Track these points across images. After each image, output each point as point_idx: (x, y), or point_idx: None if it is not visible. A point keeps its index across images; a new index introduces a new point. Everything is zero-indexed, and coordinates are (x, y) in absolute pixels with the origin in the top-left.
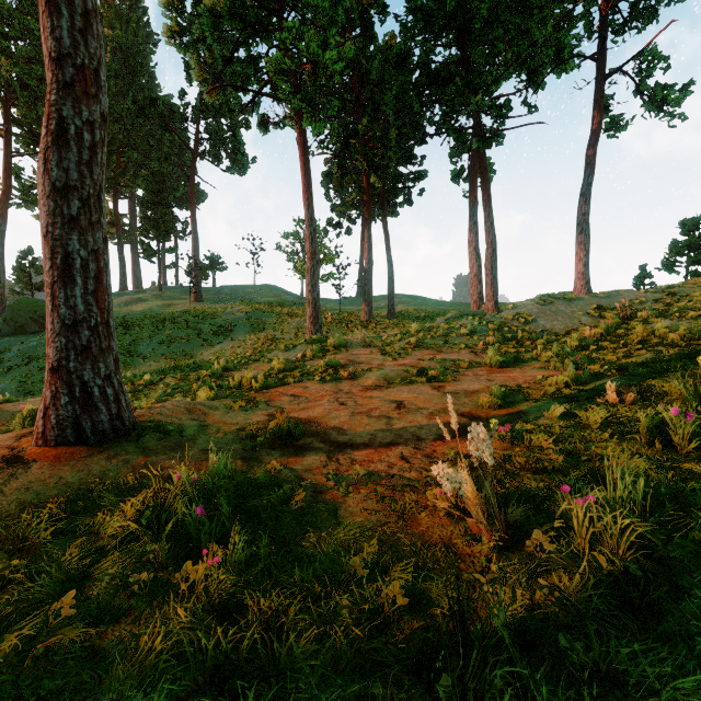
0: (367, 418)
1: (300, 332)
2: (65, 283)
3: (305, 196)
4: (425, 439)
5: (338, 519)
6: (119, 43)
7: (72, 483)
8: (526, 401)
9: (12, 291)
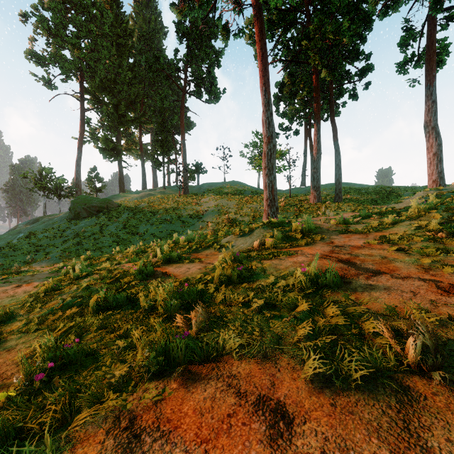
0: None
1: (257, 214)
2: None
3: (261, 81)
4: None
5: None
6: (142, 32)
7: None
8: None
9: (85, 193)
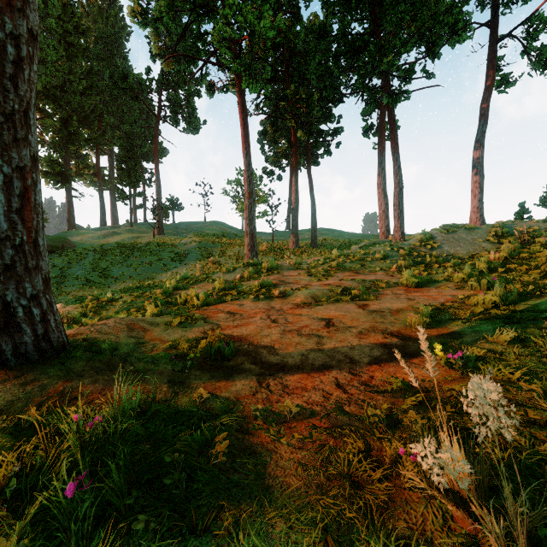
0: (298, 337)
1: (240, 258)
2: None
3: (243, 146)
4: (359, 362)
5: (267, 481)
6: (100, 32)
7: None
8: (455, 321)
9: None
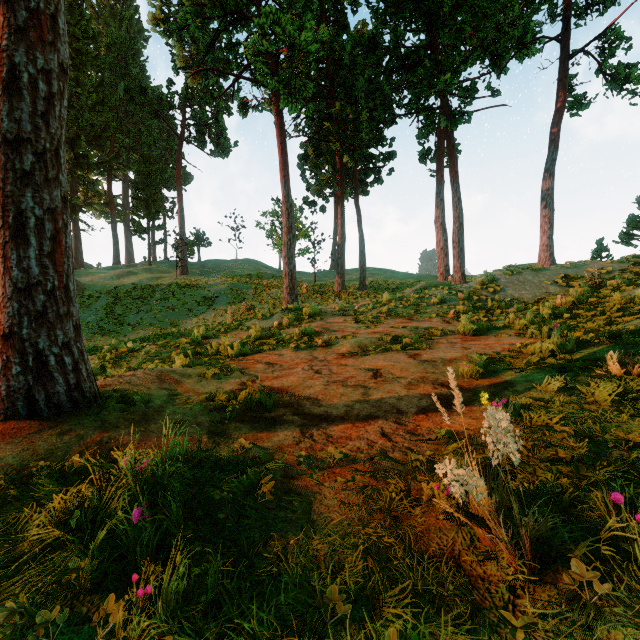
0: (343, 388)
1: (278, 302)
2: (17, 243)
3: (281, 174)
4: (406, 412)
5: (312, 516)
6: (113, 38)
7: (11, 465)
8: (509, 370)
9: None
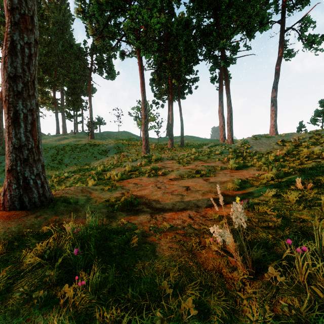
0: (171, 195)
1: (139, 153)
2: (15, 126)
3: (141, 89)
4: (201, 207)
5: (156, 253)
6: (56, 19)
7: (14, 231)
8: (251, 187)
9: None
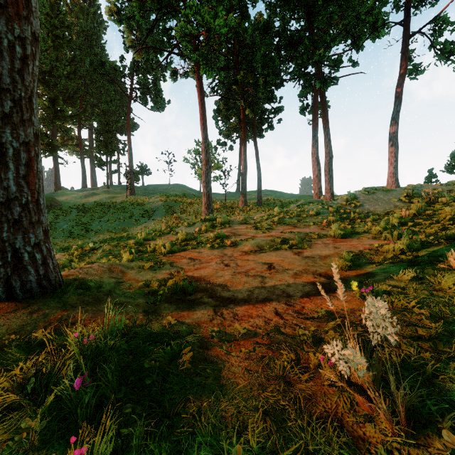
0: (245, 277)
1: (198, 214)
2: None
3: (201, 122)
4: (294, 296)
5: (222, 381)
6: (82, 27)
7: None
8: (370, 264)
9: None
